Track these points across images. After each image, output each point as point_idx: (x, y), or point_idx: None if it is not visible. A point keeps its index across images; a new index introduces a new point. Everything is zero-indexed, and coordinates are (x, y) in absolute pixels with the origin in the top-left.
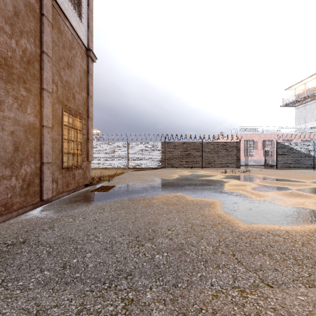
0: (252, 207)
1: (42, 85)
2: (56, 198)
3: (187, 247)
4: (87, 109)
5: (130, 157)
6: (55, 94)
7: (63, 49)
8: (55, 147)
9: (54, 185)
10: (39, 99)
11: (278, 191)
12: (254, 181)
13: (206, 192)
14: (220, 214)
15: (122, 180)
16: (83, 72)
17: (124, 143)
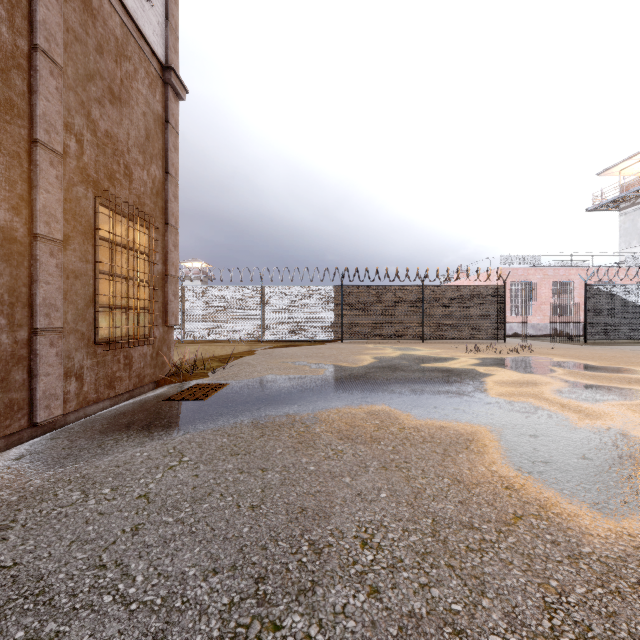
0: (586, 452)
1: (34, 131)
2: (77, 416)
3: (437, 637)
4: (165, 206)
5: (267, 317)
6: (73, 161)
7: (100, 55)
8: (75, 292)
9: (72, 384)
10: (25, 169)
11: (628, 401)
12: (551, 374)
13: (447, 402)
14: (508, 475)
15: (246, 369)
16: (154, 119)
17: (255, 288)
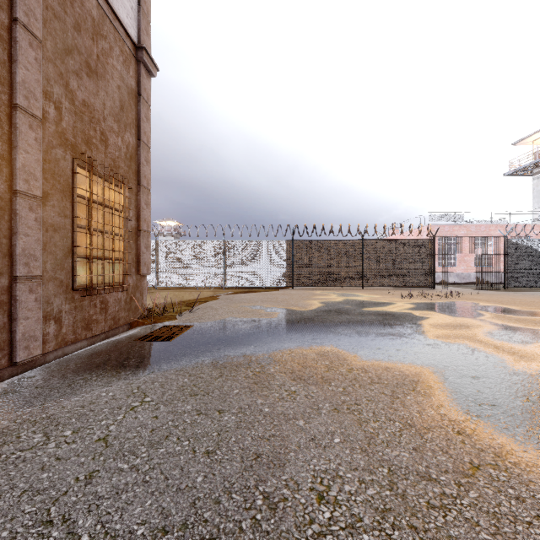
0: (529, 395)
1: (14, 97)
2: (56, 355)
3: None
4: (137, 169)
5: (228, 267)
6: (52, 126)
7: (77, 32)
8: (54, 244)
9: (51, 327)
10: (5, 131)
11: None
12: (480, 317)
13: (390, 343)
14: (458, 419)
15: (209, 312)
16: (128, 92)
17: (218, 242)
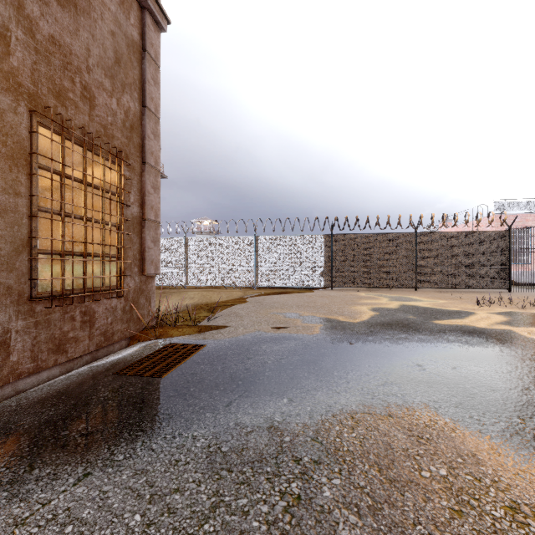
0: None
1: None
2: (1, 394)
3: None
4: (142, 143)
5: (260, 265)
6: None
7: None
8: None
9: None
10: None
11: None
12: None
13: None
14: None
15: (232, 322)
16: (127, 44)
17: (249, 238)
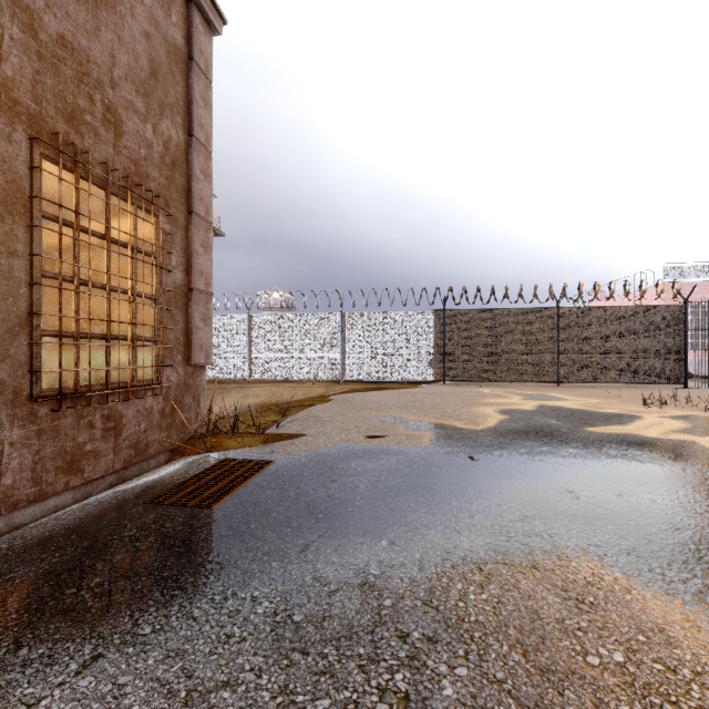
0: None
1: None
2: None
3: None
4: (188, 186)
5: (348, 352)
6: None
7: None
8: None
9: None
10: None
11: None
12: None
13: None
14: None
15: (310, 429)
16: (168, 50)
17: (334, 315)
